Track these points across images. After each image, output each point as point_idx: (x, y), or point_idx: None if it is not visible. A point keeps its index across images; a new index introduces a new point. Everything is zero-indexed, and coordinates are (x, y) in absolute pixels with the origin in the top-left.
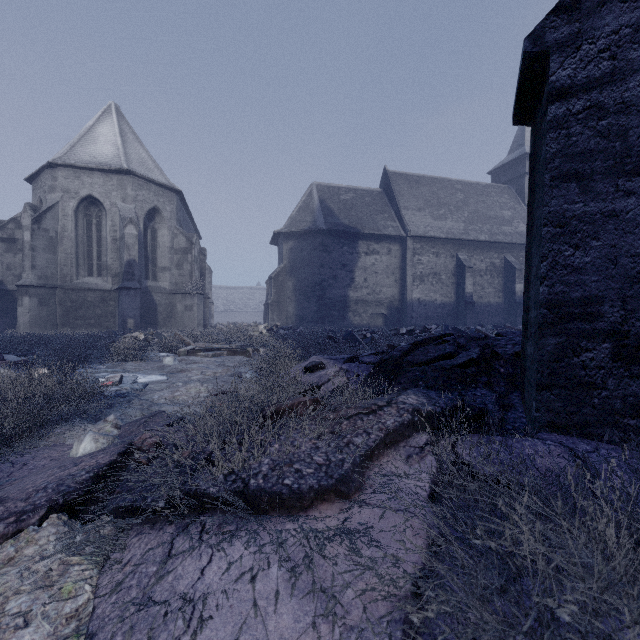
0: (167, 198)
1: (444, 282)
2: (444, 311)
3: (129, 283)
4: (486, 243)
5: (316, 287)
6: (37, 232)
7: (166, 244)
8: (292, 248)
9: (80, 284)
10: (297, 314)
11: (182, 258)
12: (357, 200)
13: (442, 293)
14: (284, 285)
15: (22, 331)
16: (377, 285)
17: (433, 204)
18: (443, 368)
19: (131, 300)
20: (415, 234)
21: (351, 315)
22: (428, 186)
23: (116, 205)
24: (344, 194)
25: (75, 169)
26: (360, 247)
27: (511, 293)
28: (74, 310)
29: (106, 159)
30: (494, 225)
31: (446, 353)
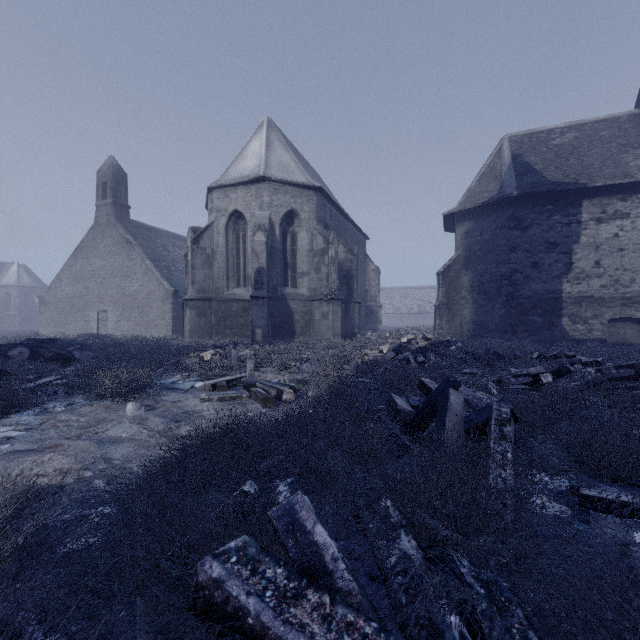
0: (305, 198)
1: None
2: None
3: (258, 292)
4: None
5: (503, 281)
6: (196, 251)
7: (304, 247)
8: (468, 231)
9: (228, 295)
10: (475, 320)
11: (320, 260)
12: (583, 139)
13: None
14: (457, 282)
15: (186, 339)
16: (623, 270)
17: None
18: None
19: (259, 309)
20: None
21: (567, 321)
22: None
23: (254, 215)
24: (558, 137)
25: (225, 188)
26: (585, 212)
27: None
28: (224, 320)
29: (249, 172)
30: None
31: None
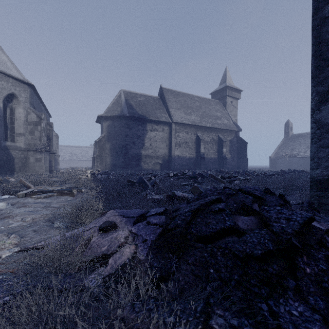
0: (22, 88)
1: (190, 147)
2: (190, 161)
3: None
4: (210, 128)
5: (123, 148)
6: None
7: (21, 118)
8: (109, 125)
9: None
10: (112, 163)
11: (34, 128)
12: (146, 101)
13: (189, 152)
14: (104, 146)
15: None
16: (157, 147)
17: (185, 107)
18: (235, 255)
19: None
20: (176, 121)
21: (143, 164)
22: (182, 97)
23: None
24: (139, 97)
25: None
26: (148, 127)
27: (221, 153)
28: None
29: None
30: (213, 119)
31: (228, 227)
